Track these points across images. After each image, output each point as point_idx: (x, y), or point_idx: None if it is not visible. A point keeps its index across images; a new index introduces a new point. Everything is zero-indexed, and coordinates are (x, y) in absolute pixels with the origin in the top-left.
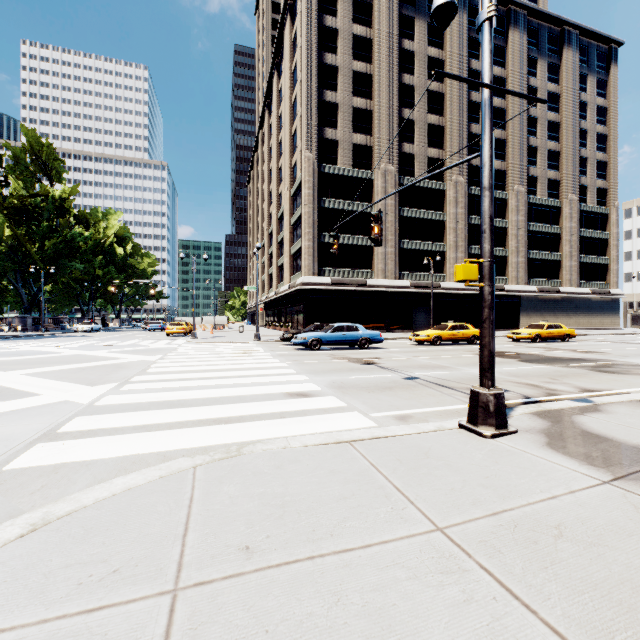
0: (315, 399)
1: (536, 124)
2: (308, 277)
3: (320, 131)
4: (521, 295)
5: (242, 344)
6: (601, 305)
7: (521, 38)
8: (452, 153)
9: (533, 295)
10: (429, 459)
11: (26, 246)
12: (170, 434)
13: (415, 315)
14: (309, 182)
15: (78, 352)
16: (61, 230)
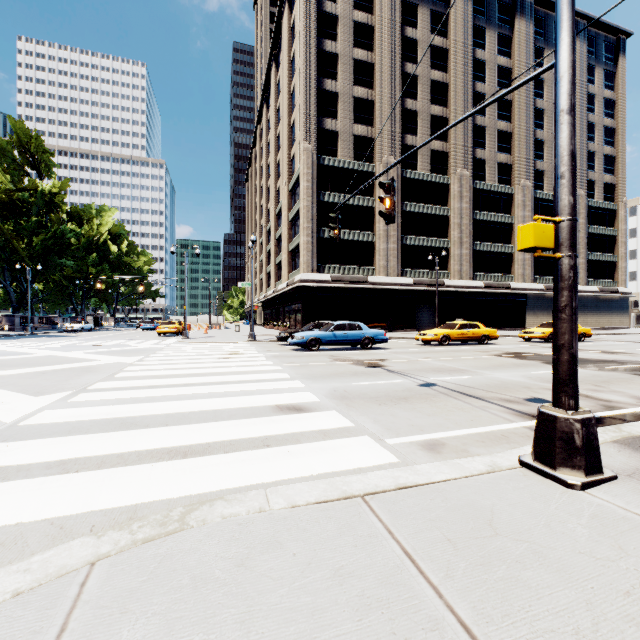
0: (312, 415)
1: (543, 117)
2: (307, 274)
3: (319, 121)
4: (527, 293)
5: (235, 344)
6: (609, 304)
7: (527, 27)
8: (456, 146)
9: (540, 293)
10: (500, 538)
11: (13, 242)
12: (93, 478)
13: (418, 314)
14: (308, 174)
15: (52, 353)
16: (50, 226)
